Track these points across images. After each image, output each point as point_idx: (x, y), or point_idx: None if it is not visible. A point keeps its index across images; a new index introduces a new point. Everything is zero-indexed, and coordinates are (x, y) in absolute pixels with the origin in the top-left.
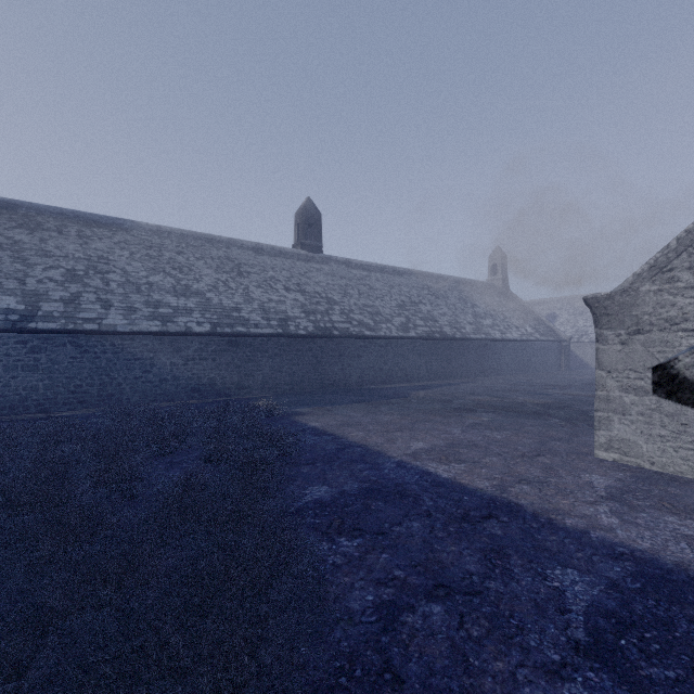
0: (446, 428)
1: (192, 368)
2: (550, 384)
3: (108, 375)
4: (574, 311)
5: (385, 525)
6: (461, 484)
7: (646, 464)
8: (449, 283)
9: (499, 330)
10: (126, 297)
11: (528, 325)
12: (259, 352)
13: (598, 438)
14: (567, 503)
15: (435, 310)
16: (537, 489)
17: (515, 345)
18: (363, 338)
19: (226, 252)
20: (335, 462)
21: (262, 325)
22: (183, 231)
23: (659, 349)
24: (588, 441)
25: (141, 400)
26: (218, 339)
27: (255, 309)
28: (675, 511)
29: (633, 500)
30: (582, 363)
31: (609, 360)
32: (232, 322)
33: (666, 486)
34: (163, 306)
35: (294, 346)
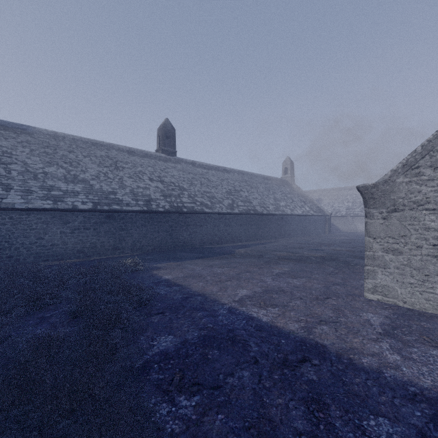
0: (261, 277)
1: (78, 235)
2: (321, 243)
3: (8, 242)
4: (332, 197)
5: (220, 376)
6: (277, 327)
7: (400, 303)
8: (259, 178)
9: (289, 208)
10: (24, 182)
11: (307, 206)
12: (130, 224)
13: (366, 284)
14: (358, 342)
15: (250, 195)
16: (333, 329)
17: (299, 218)
18: (204, 214)
19: (106, 152)
20: (180, 311)
21: (132, 204)
22: (74, 136)
23: (410, 223)
24: (356, 285)
25: (36, 260)
26: (98, 214)
27: (127, 193)
28: (434, 344)
29: (403, 335)
30: (337, 229)
31: (375, 230)
32: (109, 202)
33: (419, 321)
34: (55, 189)
35: (155, 219)
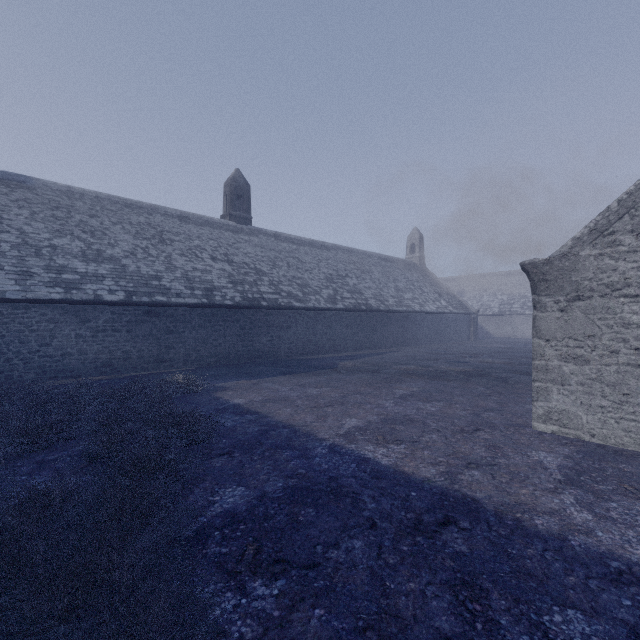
0: (378, 401)
1: (102, 340)
2: (465, 352)
3: None
4: (479, 288)
5: (317, 549)
6: (405, 473)
7: (586, 436)
8: (373, 259)
9: (418, 303)
10: (21, 260)
11: (443, 299)
12: (182, 323)
13: (535, 409)
14: (528, 493)
15: (361, 284)
16: (489, 475)
17: (432, 317)
18: (292, 309)
19: (147, 218)
20: (257, 450)
21: (185, 295)
22: (99, 194)
23: (600, 316)
24: (519, 411)
25: (38, 377)
26: (134, 309)
27: (177, 278)
28: None
29: (593, 483)
30: (487, 334)
31: (548, 328)
32: (151, 291)
33: (615, 462)
34: (68, 271)
35: (220, 317)
